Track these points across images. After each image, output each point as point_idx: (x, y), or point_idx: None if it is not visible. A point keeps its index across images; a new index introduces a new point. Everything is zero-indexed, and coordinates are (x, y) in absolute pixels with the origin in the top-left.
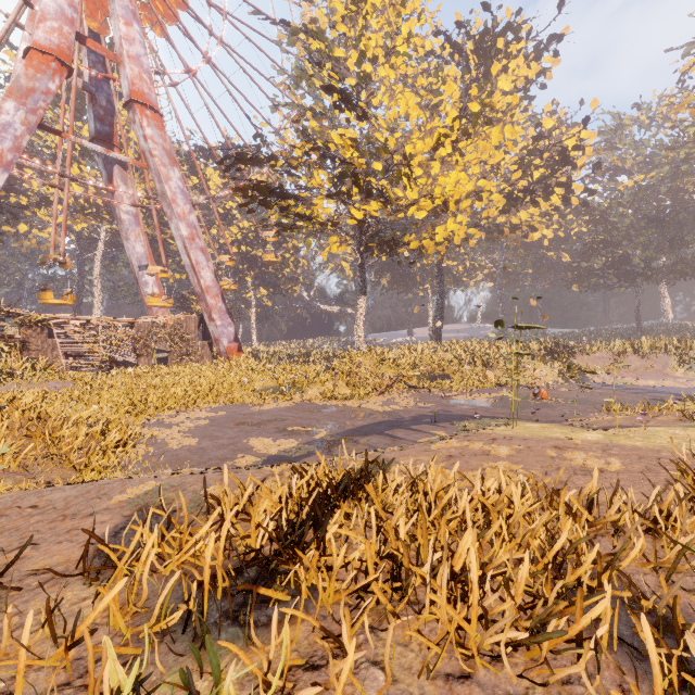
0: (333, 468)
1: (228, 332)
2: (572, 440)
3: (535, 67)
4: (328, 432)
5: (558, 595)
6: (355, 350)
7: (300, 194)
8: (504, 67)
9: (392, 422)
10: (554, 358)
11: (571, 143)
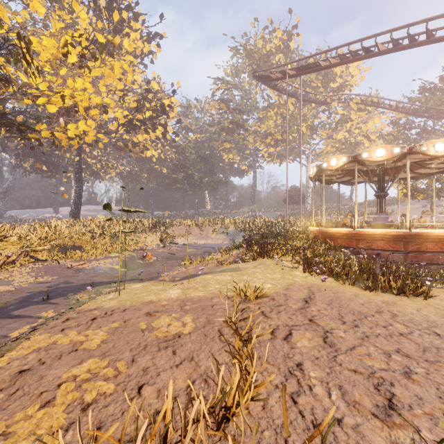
0: None
1: None
2: (161, 302)
3: (148, 47)
4: None
5: None
6: None
7: None
8: (127, 34)
9: None
10: (157, 230)
11: (167, 102)
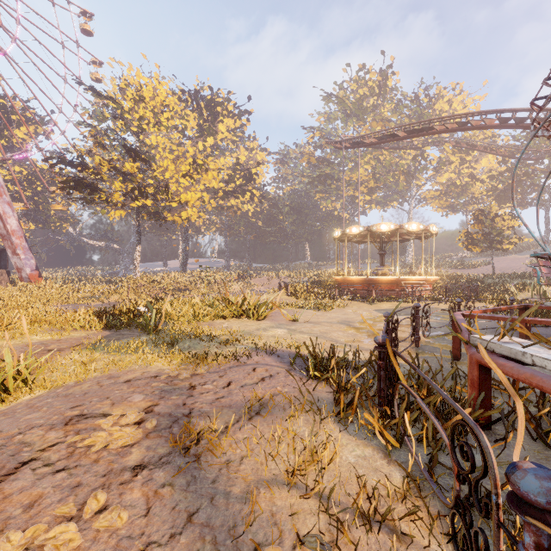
0: None
1: (31, 264)
2: None
3: (239, 122)
4: None
5: None
6: (134, 276)
7: (104, 189)
8: (222, 120)
9: None
10: (242, 280)
11: (254, 171)
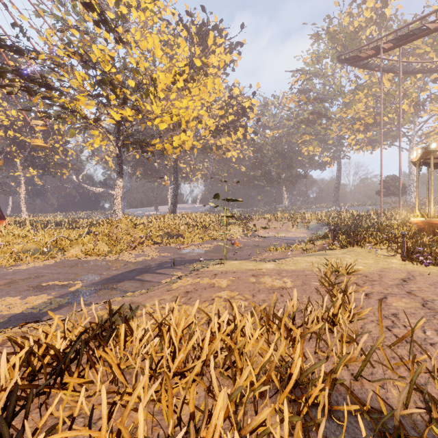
0: (77, 322)
1: None
2: (261, 269)
3: (229, 57)
4: (84, 283)
5: (308, 433)
6: (114, 218)
7: (63, 89)
8: (213, 50)
9: (142, 269)
10: (240, 223)
11: (247, 105)
